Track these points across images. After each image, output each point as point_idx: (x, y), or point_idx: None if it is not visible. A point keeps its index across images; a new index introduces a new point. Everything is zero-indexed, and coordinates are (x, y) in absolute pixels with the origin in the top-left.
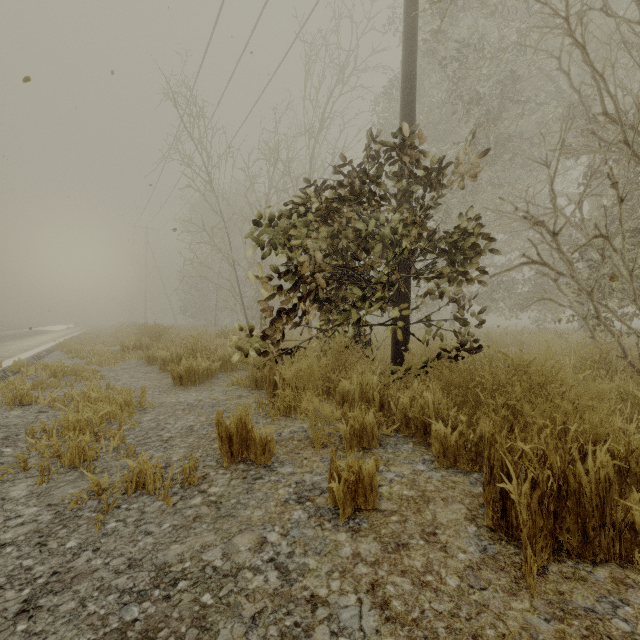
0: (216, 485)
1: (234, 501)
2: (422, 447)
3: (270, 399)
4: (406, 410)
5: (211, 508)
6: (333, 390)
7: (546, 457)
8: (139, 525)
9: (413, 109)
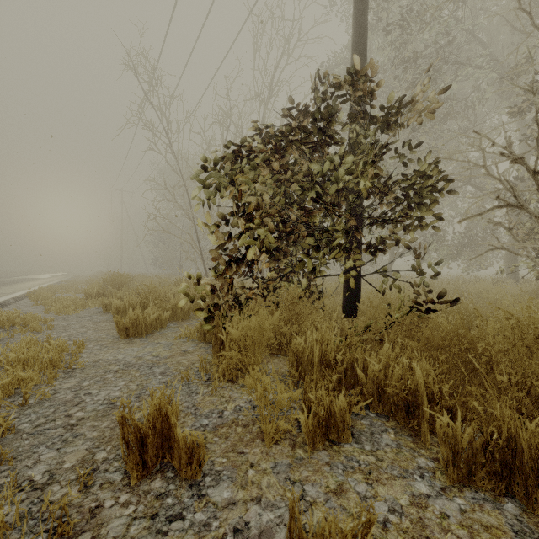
0: (103, 538)
1: None
2: (408, 439)
3: (216, 357)
4: (378, 381)
5: None
6: (285, 345)
7: None
8: None
9: (364, 58)
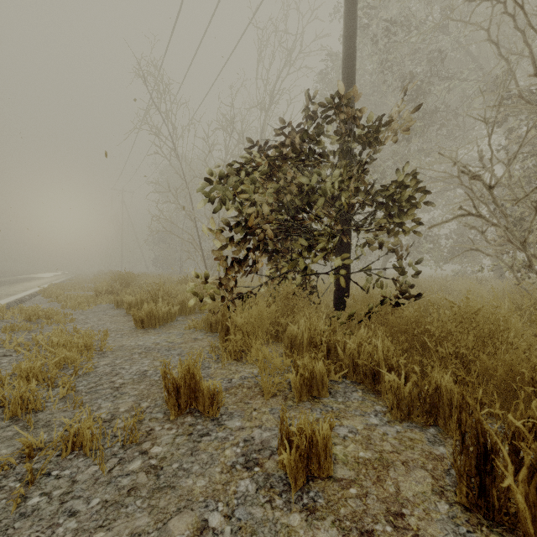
0: (159, 444)
1: (176, 466)
2: (371, 395)
3: (222, 343)
4: (353, 356)
5: (150, 476)
6: (281, 333)
7: (536, 430)
8: (65, 501)
9: (353, 78)
